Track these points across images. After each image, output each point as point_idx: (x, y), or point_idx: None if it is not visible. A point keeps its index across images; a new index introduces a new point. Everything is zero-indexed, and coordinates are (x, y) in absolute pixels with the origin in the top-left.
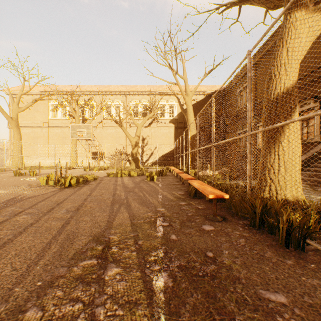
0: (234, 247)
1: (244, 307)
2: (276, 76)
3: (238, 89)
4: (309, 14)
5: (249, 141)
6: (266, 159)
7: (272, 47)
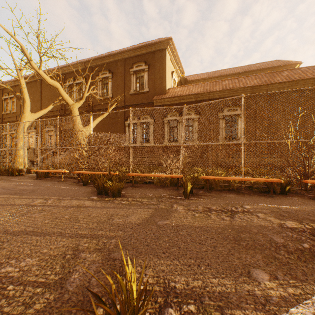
0: (3, 177)
1: (5, 179)
2: (19, 131)
3: (5, 95)
4: (30, 115)
5: (8, 151)
6: (15, 157)
7: (33, 82)
